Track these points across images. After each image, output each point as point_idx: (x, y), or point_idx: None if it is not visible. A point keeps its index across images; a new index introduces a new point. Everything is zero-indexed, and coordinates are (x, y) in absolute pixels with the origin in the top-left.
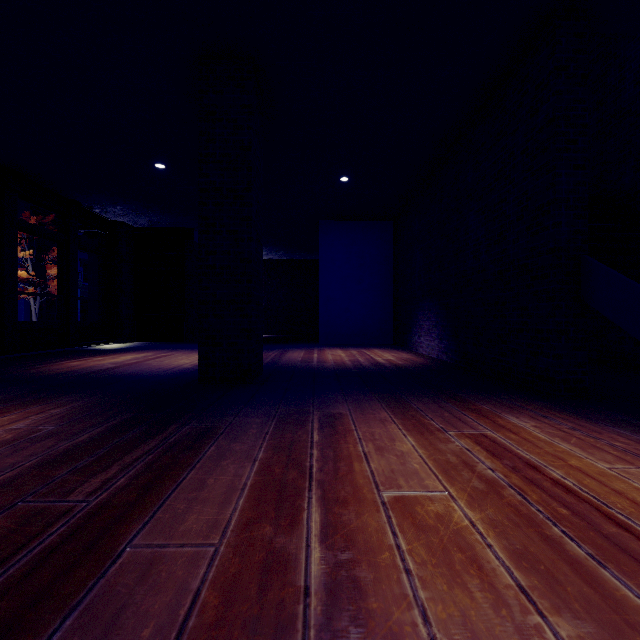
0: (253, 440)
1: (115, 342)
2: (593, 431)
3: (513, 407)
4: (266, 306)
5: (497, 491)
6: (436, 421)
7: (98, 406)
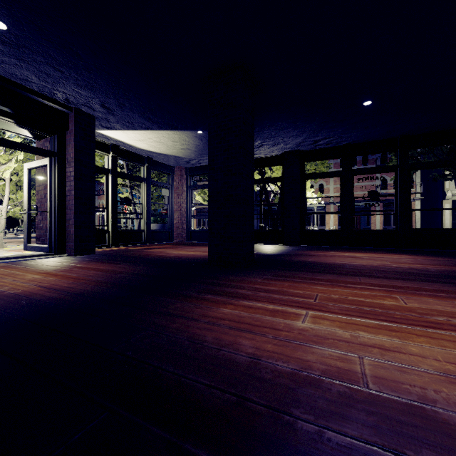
0: (448, 288)
1: None
2: None
3: None
4: None
5: (413, 312)
6: None
7: None
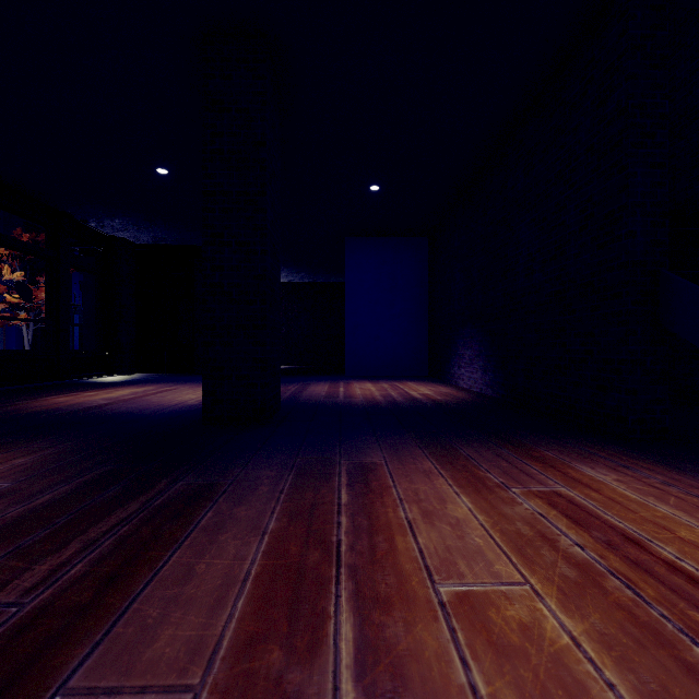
0: (263, 502)
1: (114, 374)
2: (692, 487)
3: (583, 454)
4: (286, 334)
5: (596, 582)
6: (493, 473)
7: (74, 454)
